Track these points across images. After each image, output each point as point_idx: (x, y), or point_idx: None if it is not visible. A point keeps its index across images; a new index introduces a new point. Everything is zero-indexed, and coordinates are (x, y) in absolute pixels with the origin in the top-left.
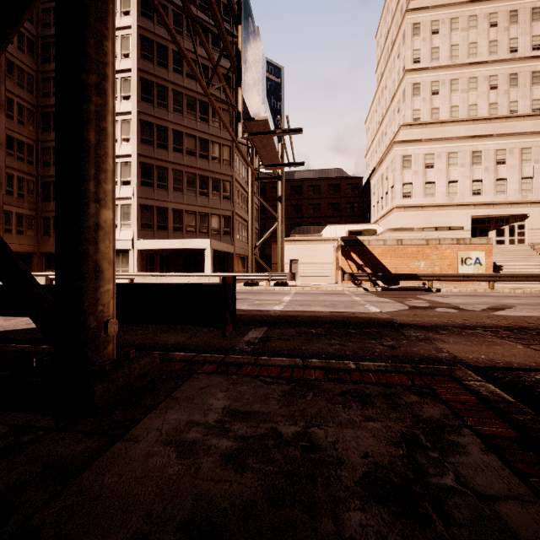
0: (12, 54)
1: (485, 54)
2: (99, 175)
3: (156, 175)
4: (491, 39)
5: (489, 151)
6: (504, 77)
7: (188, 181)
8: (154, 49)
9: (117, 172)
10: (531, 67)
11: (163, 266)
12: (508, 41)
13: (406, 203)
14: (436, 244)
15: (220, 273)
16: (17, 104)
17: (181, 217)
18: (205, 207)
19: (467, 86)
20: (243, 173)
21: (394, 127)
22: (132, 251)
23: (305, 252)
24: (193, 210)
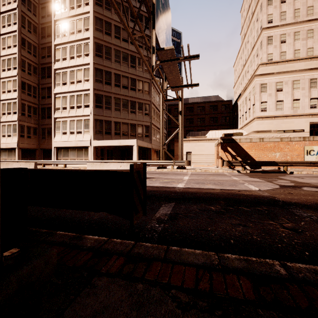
0: (24, 34)
1: None
2: None
3: (104, 101)
4: None
5: None
6: None
7: (123, 104)
8: (103, 24)
9: (82, 100)
10: None
11: (109, 156)
12: None
13: (263, 115)
14: (288, 141)
15: (142, 161)
16: (27, 63)
17: (119, 126)
18: (134, 120)
19: (306, 36)
20: (157, 99)
21: (254, 67)
22: (90, 147)
23: (196, 147)
24: (126, 122)
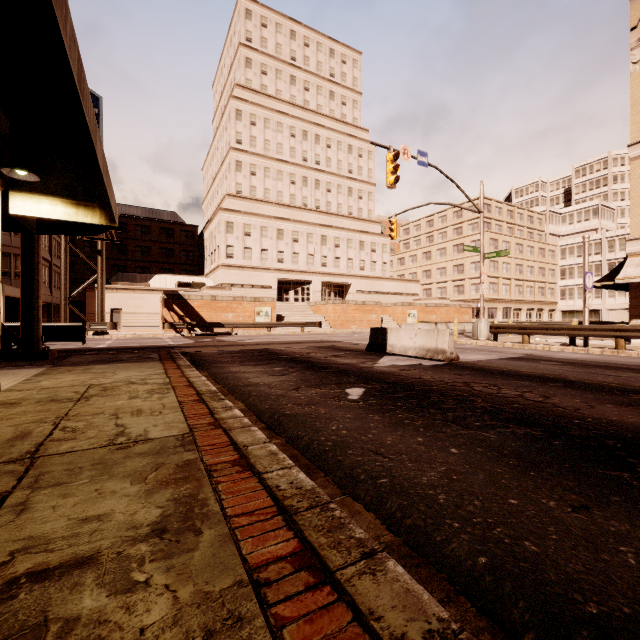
0: None
1: (288, 156)
2: (40, 290)
3: None
4: (292, 146)
5: (289, 231)
6: (300, 177)
7: None
8: None
9: None
10: (315, 175)
11: None
12: (302, 152)
13: (229, 263)
14: (241, 300)
15: None
16: None
17: None
18: None
19: (276, 176)
20: None
21: (223, 191)
22: None
23: (130, 302)
24: None
